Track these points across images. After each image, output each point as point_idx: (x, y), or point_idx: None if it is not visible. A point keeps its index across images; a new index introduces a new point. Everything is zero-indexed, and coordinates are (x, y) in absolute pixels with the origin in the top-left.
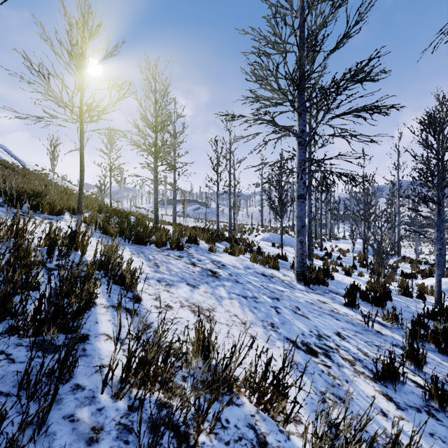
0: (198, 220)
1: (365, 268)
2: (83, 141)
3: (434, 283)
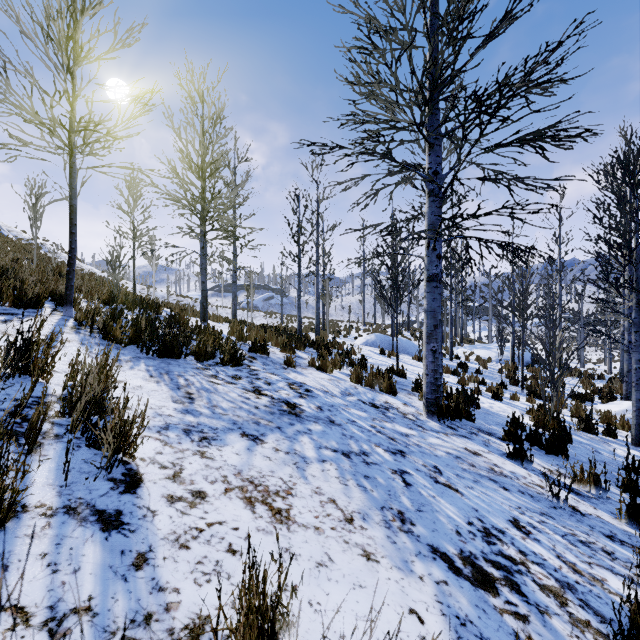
0: (271, 315)
1: (517, 386)
2: (75, 185)
3: (622, 409)
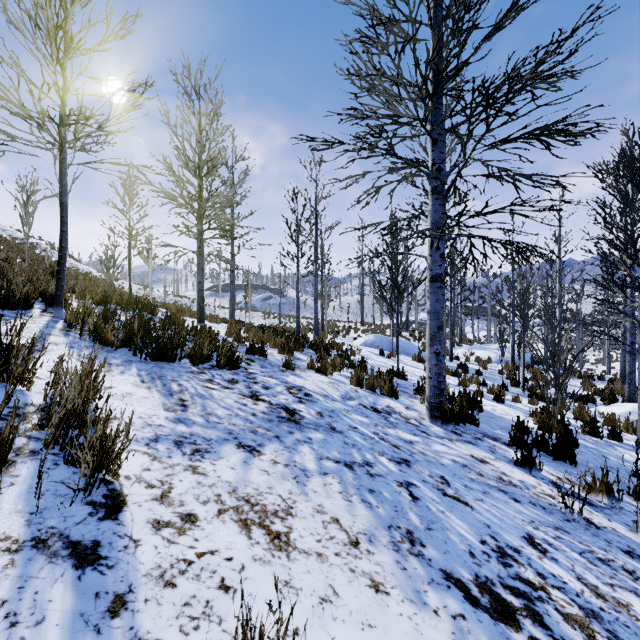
0: (269, 315)
1: (518, 388)
2: (66, 181)
3: (625, 411)
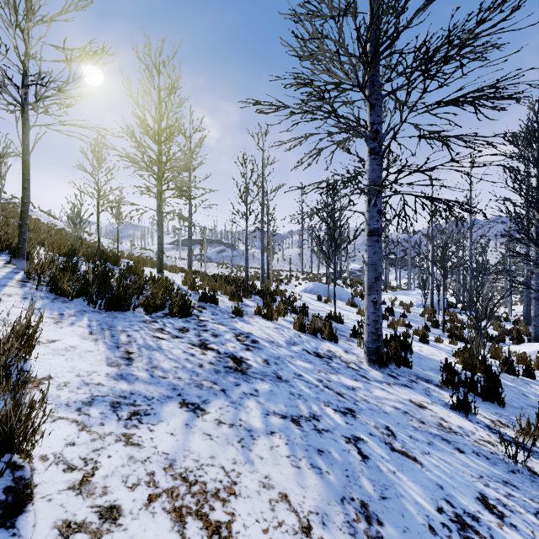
0: (222, 266)
1: (438, 329)
2: (28, 141)
3: (534, 350)
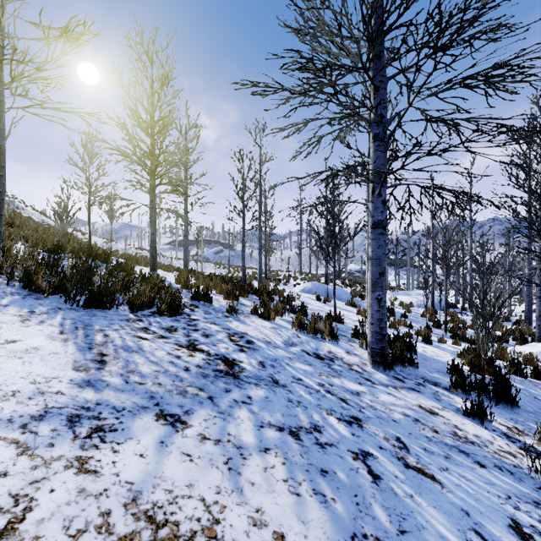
0: (219, 266)
1: (440, 329)
2: (3, 125)
3: (539, 351)
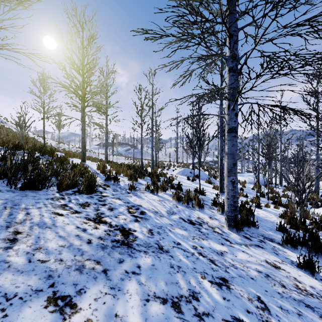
0: (128, 158)
1: (264, 198)
2: None
3: None
